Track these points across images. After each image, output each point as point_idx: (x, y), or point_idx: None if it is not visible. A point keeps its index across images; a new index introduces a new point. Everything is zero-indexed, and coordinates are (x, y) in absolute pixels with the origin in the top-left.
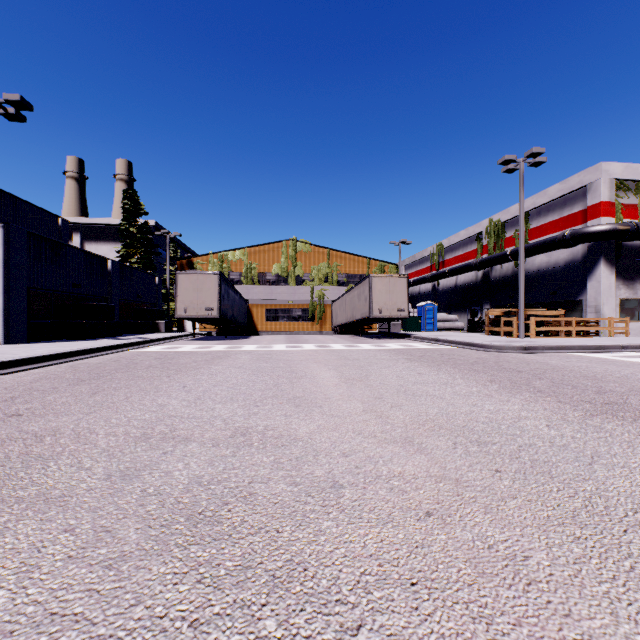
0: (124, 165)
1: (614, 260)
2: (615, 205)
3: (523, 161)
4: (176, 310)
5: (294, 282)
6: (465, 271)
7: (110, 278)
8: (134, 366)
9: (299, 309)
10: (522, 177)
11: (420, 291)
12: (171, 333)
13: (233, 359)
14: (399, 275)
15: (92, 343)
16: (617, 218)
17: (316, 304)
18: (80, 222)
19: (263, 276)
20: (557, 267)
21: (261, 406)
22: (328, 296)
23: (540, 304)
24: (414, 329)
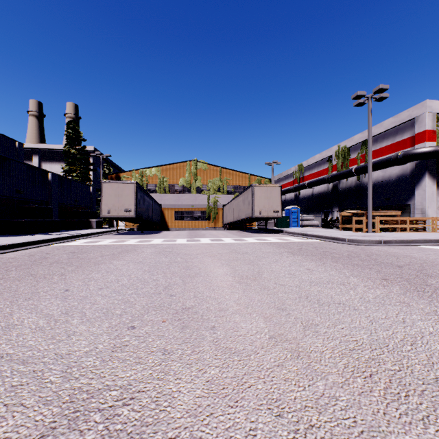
0: (72, 107)
1: (435, 174)
2: (436, 133)
3: (371, 96)
4: (101, 211)
5: (195, 191)
6: (320, 184)
7: (50, 186)
8: (41, 261)
9: (199, 211)
10: (370, 109)
11: (286, 198)
12: (100, 229)
13: (137, 253)
14: (274, 185)
15: (24, 238)
16: (437, 142)
17: (211, 207)
18: (38, 147)
19: (172, 187)
20: (390, 180)
21: (137, 328)
22: (220, 202)
23: (377, 207)
24: (284, 226)
